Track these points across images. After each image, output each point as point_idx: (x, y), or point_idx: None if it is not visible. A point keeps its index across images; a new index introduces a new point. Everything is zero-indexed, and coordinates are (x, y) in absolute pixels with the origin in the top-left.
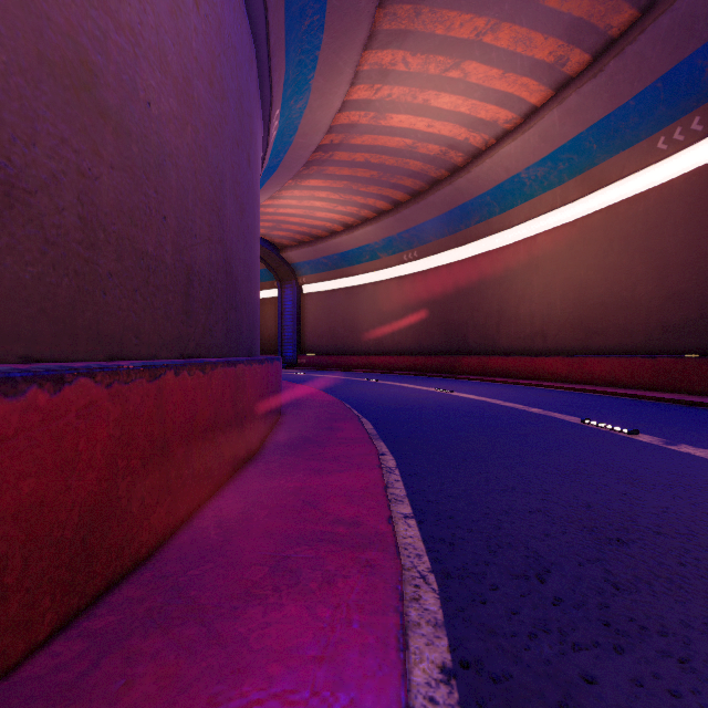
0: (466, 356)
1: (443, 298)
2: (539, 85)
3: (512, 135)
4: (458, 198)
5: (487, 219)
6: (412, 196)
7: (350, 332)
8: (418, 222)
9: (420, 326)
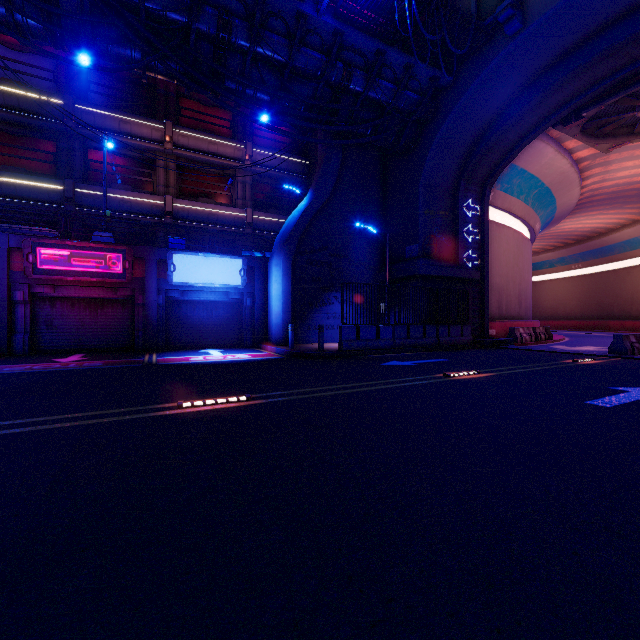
0: (611, 321)
1: (598, 290)
2: (635, 215)
3: (628, 226)
4: (604, 244)
5: (623, 252)
6: (576, 241)
7: (534, 307)
8: (581, 251)
9: (583, 305)
